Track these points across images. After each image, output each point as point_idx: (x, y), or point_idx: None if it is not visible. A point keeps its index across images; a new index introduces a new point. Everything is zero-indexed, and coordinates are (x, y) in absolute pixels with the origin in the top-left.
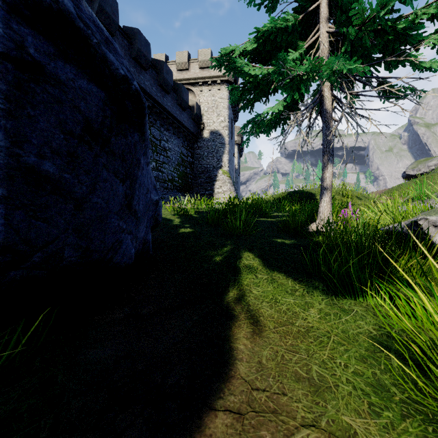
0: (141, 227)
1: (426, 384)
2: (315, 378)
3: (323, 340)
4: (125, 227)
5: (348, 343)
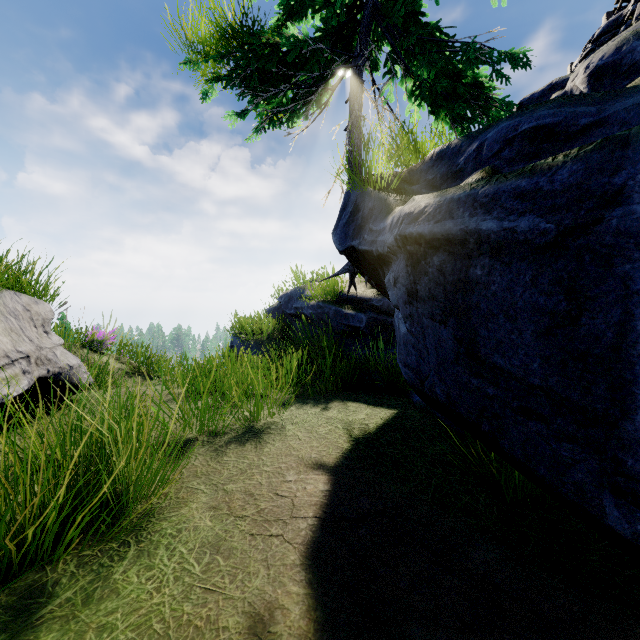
0: (637, 437)
1: (79, 566)
2: (208, 555)
3: (129, 634)
4: (497, 393)
5: (83, 635)
